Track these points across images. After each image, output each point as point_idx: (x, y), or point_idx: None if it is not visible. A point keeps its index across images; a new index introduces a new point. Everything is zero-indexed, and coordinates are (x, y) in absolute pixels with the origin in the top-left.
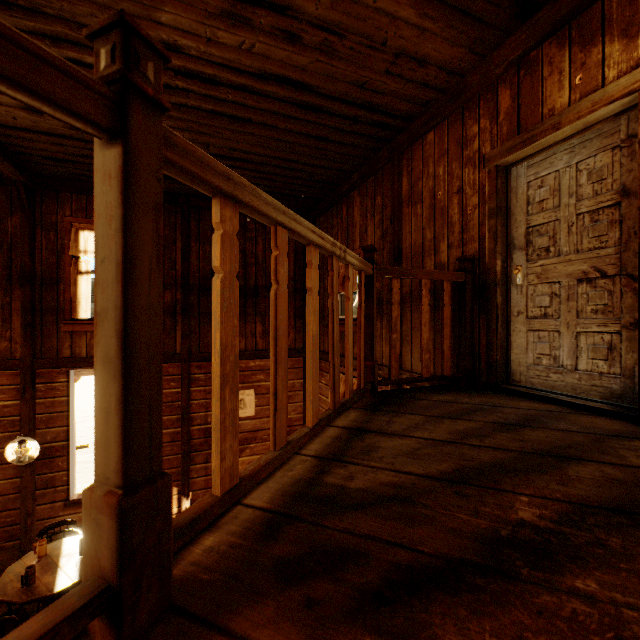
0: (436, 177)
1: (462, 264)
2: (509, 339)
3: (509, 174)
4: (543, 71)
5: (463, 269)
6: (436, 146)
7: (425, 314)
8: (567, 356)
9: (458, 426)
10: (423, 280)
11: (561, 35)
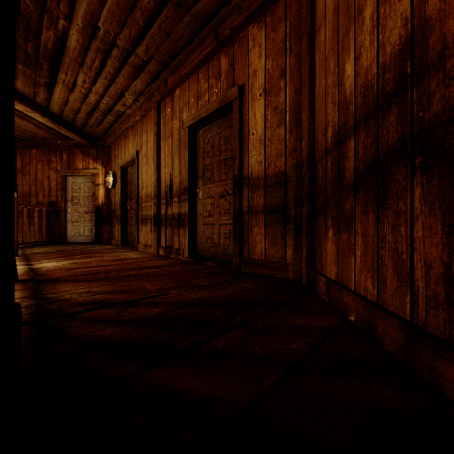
0: (37, 168)
1: (50, 204)
2: (67, 228)
3: (67, 178)
4: (76, 155)
5: (51, 205)
6: (37, 156)
7: (36, 220)
8: (83, 232)
9: (53, 248)
10: (36, 208)
11: (81, 149)
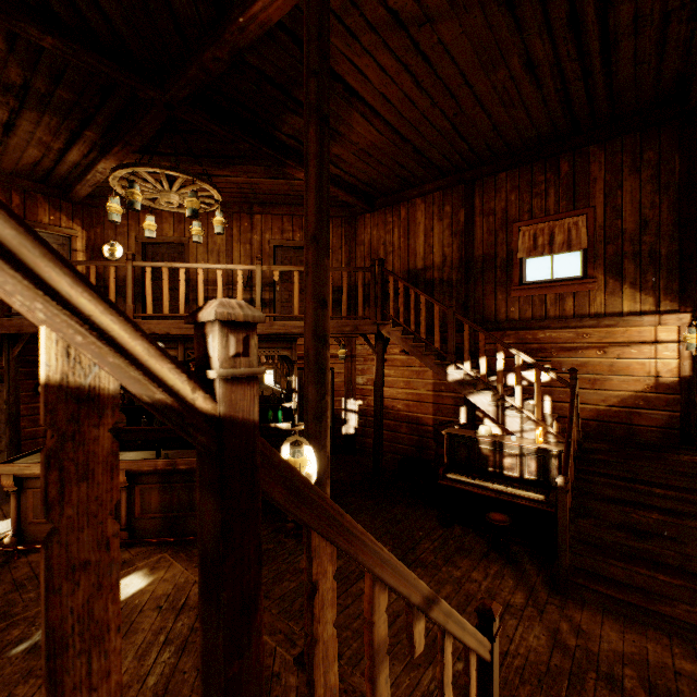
0: None
1: None
2: None
3: None
4: (38, 204)
5: None
6: None
7: None
8: None
9: None
10: None
11: (46, 197)
